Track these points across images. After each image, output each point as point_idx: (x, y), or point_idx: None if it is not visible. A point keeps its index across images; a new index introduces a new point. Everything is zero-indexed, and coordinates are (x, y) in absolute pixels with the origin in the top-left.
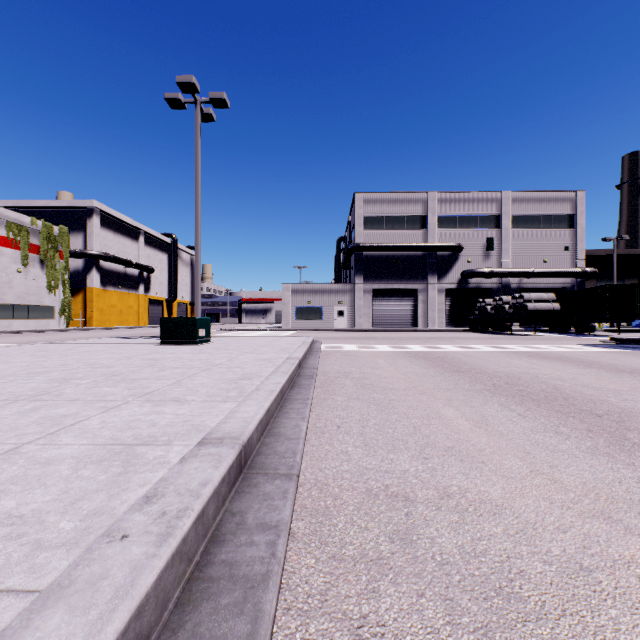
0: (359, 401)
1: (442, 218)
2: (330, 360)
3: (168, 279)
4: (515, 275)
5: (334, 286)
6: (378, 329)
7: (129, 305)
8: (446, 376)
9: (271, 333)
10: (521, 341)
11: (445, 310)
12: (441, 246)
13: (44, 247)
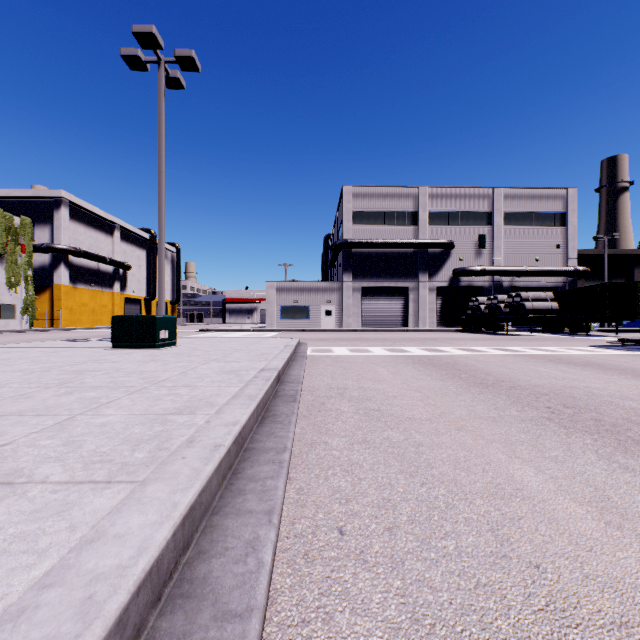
0: (368, 449)
1: (433, 214)
2: (318, 368)
3: (146, 277)
4: (507, 273)
5: (321, 284)
6: (367, 329)
7: (103, 304)
8: (475, 393)
9: (254, 334)
10: (524, 342)
11: (436, 309)
12: (432, 243)
13: (3, 239)
